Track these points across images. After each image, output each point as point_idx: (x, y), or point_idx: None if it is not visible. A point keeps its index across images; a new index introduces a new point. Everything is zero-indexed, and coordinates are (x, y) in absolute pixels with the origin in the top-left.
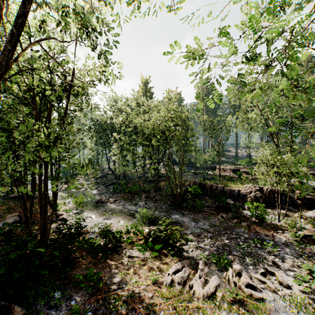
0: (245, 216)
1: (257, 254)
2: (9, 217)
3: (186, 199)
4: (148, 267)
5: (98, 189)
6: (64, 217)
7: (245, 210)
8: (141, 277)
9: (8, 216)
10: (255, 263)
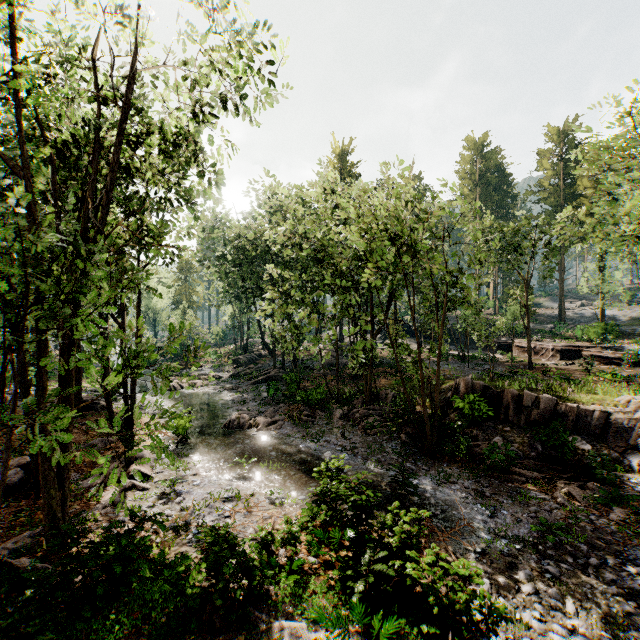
0: None
1: None
2: None
3: (451, 430)
4: None
5: (237, 391)
6: (141, 469)
7: (631, 475)
8: None
9: None
10: None
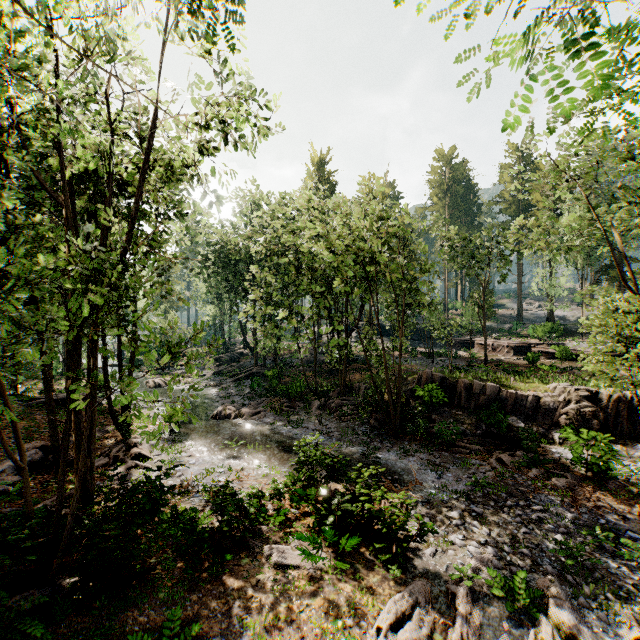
0: (557, 460)
1: (609, 574)
2: None
3: (412, 414)
4: (324, 602)
5: (221, 387)
6: (142, 452)
7: (554, 446)
8: (307, 636)
9: None
10: (610, 601)
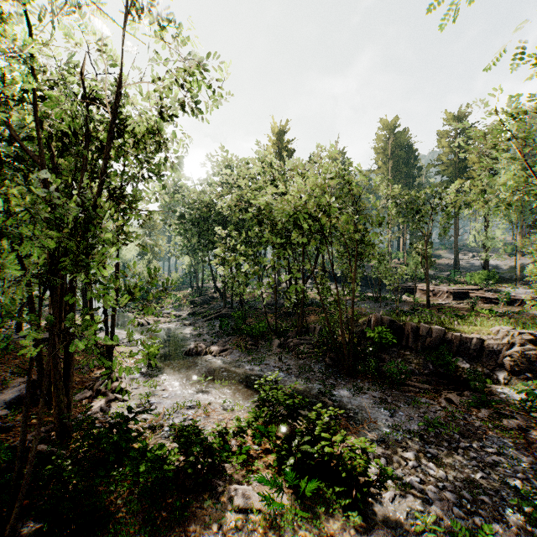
0: (503, 401)
1: None
2: (15, 385)
3: (364, 354)
4: None
5: (194, 326)
6: (121, 386)
7: (499, 386)
8: None
9: (15, 381)
10: None
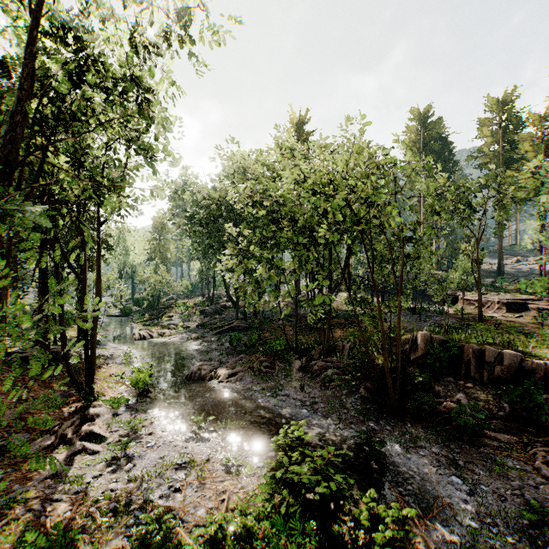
0: None
1: None
2: None
3: (412, 386)
4: None
5: (202, 341)
6: (94, 429)
7: None
8: None
9: None
10: None
